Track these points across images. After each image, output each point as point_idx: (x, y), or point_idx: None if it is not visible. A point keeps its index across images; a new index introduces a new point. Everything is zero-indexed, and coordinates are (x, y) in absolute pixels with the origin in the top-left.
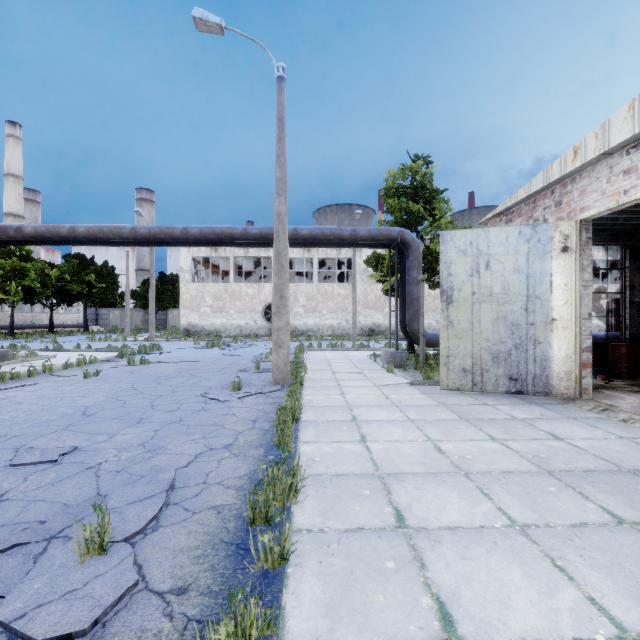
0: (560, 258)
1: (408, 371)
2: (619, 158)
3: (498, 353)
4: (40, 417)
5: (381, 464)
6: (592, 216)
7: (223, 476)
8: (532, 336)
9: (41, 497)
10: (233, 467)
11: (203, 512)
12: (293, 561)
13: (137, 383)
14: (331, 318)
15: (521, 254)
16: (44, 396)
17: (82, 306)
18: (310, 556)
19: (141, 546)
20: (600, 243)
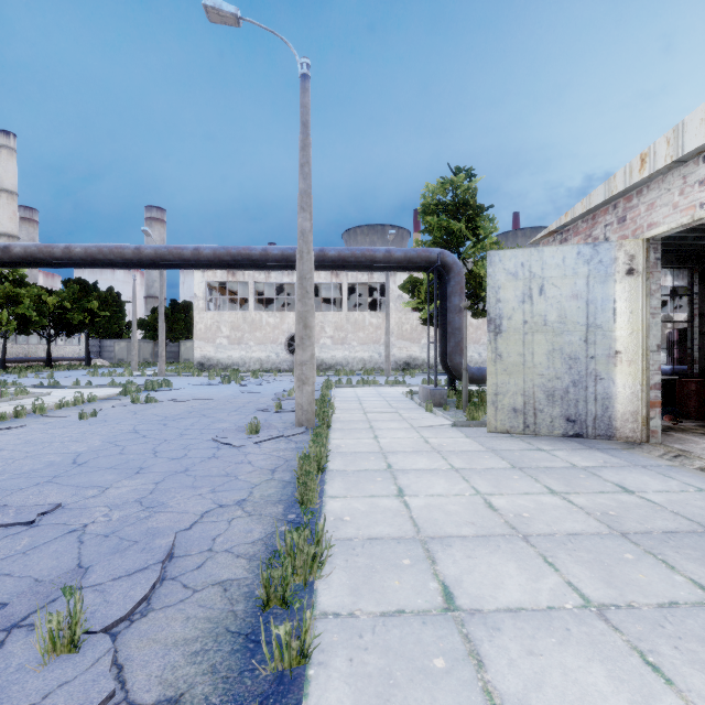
0: (625, 282)
1: (449, 410)
2: (694, 166)
3: (553, 391)
4: (22, 466)
5: (423, 525)
6: (662, 233)
7: (233, 541)
8: (593, 371)
9: (7, 570)
10: (246, 529)
11: (206, 590)
12: (316, 658)
13: (140, 425)
14: (362, 350)
15: (580, 277)
16: (30, 441)
17: (84, 337)
18: (338, 651)
19: (124, 638)
20: (665, 266)
